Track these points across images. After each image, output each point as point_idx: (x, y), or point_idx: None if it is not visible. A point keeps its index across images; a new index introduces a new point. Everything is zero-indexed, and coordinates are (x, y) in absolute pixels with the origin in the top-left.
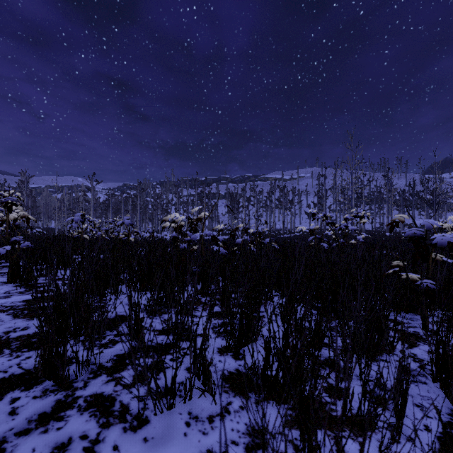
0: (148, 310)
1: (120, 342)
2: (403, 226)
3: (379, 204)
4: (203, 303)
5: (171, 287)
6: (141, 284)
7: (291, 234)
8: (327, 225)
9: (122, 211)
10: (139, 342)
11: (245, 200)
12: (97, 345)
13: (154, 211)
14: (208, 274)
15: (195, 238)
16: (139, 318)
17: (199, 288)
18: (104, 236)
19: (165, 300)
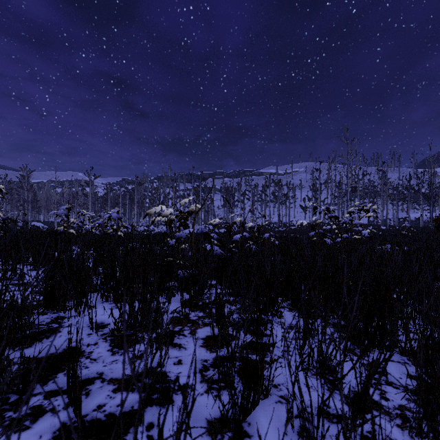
0: (114, 336)
1: (48, 412)
2: (397, 219)
3: (372, 198)
4: (191, 321)
5: (149, 301)
6: (116, 294)
7: (286, 228)
8: (330, 219)
9: (120, 205)
10: (76, 416)
11: (240, 194)
12: (4, 423)
13: (151, 205)
14: (199, 281)
15: (183, 236)
16: (76, 376)
17: (188, 297)
18: (94, 231)
19: (140, 320)
